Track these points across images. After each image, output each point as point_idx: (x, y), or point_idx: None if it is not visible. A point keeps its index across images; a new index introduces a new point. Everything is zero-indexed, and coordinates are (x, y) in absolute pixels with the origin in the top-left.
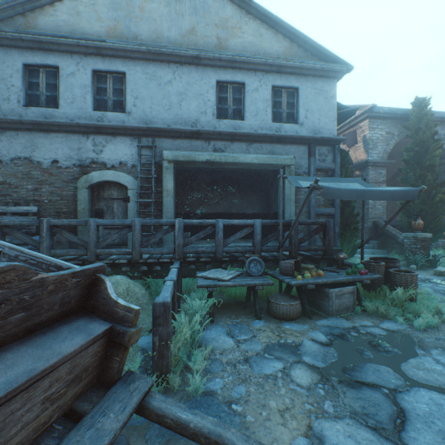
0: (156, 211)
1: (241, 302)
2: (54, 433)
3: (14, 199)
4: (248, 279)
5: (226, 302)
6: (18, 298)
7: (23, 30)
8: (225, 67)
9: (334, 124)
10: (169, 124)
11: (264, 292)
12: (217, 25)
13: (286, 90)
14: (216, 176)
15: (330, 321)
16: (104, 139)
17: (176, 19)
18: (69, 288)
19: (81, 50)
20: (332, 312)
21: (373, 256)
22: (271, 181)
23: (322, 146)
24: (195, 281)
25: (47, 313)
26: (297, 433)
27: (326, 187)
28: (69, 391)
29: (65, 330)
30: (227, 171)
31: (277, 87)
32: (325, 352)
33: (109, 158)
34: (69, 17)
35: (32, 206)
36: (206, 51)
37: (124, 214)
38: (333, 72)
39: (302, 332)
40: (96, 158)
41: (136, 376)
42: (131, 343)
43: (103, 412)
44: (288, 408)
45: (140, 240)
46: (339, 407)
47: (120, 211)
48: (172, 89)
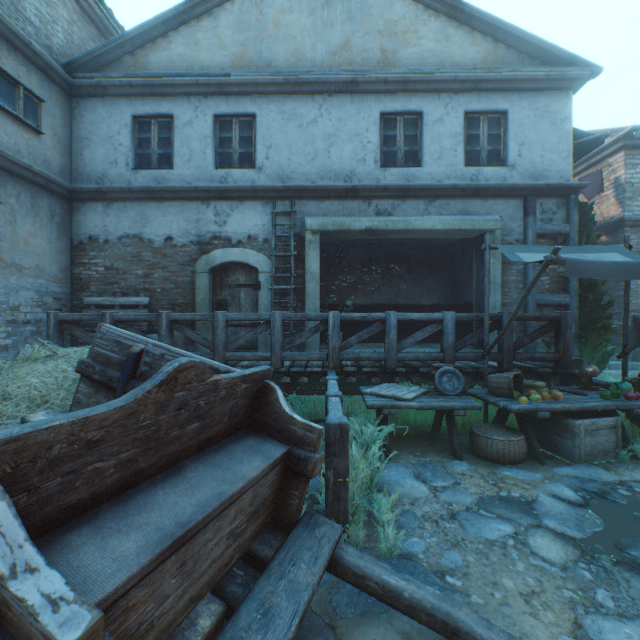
0: (295, 301)
1: (425, 434)
2: (236, 579)
3: (122, 289)
4: (440, 399)
5: (402, 432)
6: (195, 404)
7: (132, 73)
8: (393, 92)
9: (567, 163)
10: (313, 180)
11: (460, 420)
12: (381, 32)
13: (487, 117)
14: (375, 252)
15: (578, 470)
16: (228, 206)
17: (323, 32)
18: (238, 395)
19: (199, 90)
20: (578, 456)
21: (634, 372)
22: (459, 256)
23: (548, 198)
24: (354, 400)
25: (217, 426)
26: (557, 630)
27: (571, 260)
28: (248, 527)
29: (238, 449)
30: (392, 243)
31: (473, 114)
32: (578, 516)
33: (234, 232)
34: (185, 49)
35: (142, 296)
36: (366, 72)
37: (253, 306)
38: (566, 81)
39: (533, 483)
40: (219, 232)
41: (319, 519)
42: (315, 473)
43: (291, 560)
44: (535, 592)
45: (282, 341)
46: (623, 600)
47: (248, 303)
48: (318, 130)
